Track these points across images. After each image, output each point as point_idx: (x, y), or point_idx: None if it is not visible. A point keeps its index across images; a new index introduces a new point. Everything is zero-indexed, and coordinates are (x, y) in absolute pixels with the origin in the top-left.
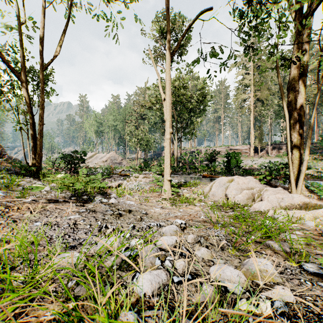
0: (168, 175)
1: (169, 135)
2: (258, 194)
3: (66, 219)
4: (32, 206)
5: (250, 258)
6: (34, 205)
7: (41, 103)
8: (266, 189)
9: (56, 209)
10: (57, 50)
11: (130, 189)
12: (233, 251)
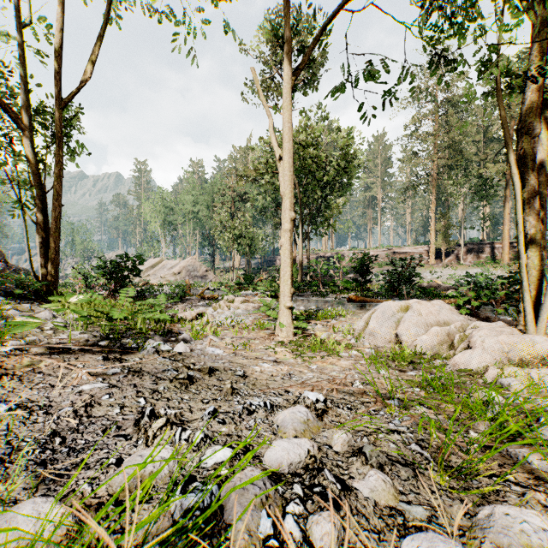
0: (288, 299)
1: (289, 224)
2: (459, 334)
3: (73, 392)
4: (5, 363)
5: (493, 506)
6: (10, 361)
7: (56, 167)
8: (474, 324)
9: (59, 368)
10: (85, 72)
11: (217, 324)
12: (442, 476)
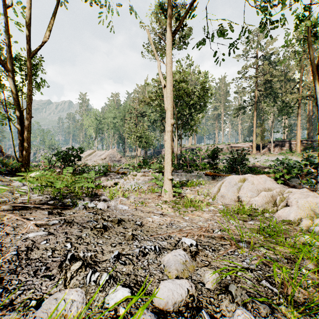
0: (169, 174)
1: (170, 127)
2: (279, 196)
3: (21, 239)
4: None
5: None
6: None
7: (28, 93)
8: (288, 190)
9: (17, 220)
10: (46, 36)
11: (126, 189)
12: (292, 312)
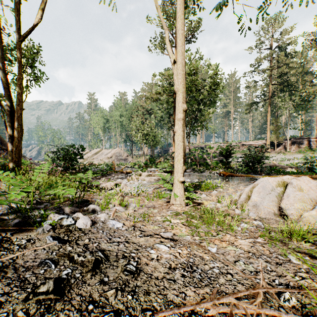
0: (181, 175)
1: (181, 114)
2: None
3: None
4: None
5: None
6: None
7: (18, 82)
8: None
9: None
10: (38, 16)
11: (126, 193)
12: None
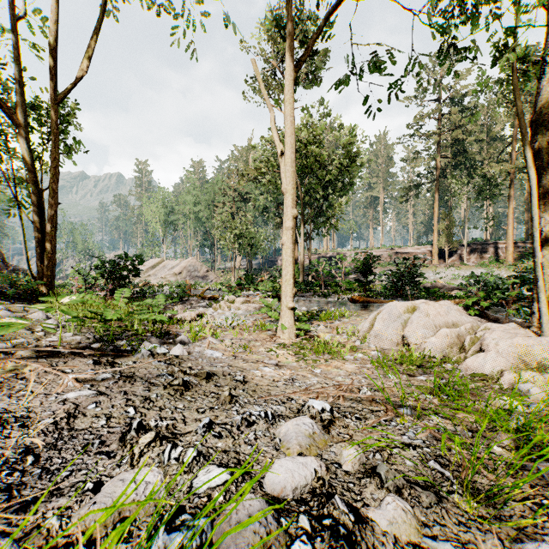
0: (290, 299)
1: (291, 221)
2: (470, 336)
3: (56, 401)
4: None
5: (536, 544)
6: None
7: (52, 164)
8: (485, 326)
9: (45, 373)
10: (82, 66)
11: (217, 325)
12: (469, 502)
